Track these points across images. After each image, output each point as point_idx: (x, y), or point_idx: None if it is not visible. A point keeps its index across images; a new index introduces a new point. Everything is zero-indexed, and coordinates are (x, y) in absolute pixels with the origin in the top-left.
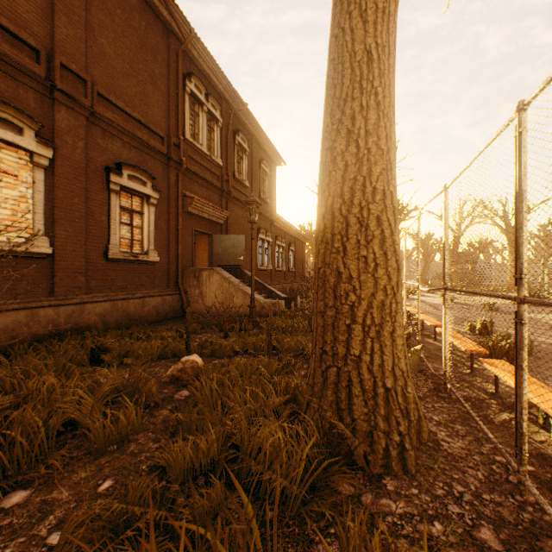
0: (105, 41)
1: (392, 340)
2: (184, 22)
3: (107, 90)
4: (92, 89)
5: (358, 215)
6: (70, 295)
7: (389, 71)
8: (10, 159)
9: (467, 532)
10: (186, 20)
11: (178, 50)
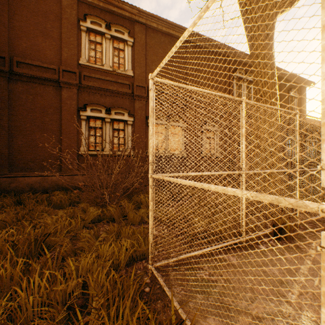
0: (200, 79)
1: (269, 182)
2: (232, 50)
3: (201, 97)
4: (196, 99)
5: (257, 145)
6: (190, 169)
7: (270, 98)
8: (177, 130)
9: (265, 224)
10: (233, 48)
11: (229, 62)
